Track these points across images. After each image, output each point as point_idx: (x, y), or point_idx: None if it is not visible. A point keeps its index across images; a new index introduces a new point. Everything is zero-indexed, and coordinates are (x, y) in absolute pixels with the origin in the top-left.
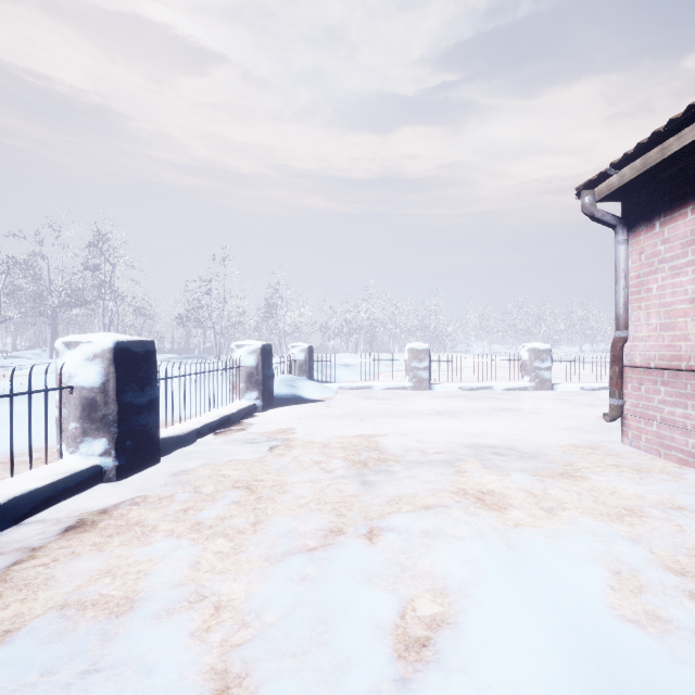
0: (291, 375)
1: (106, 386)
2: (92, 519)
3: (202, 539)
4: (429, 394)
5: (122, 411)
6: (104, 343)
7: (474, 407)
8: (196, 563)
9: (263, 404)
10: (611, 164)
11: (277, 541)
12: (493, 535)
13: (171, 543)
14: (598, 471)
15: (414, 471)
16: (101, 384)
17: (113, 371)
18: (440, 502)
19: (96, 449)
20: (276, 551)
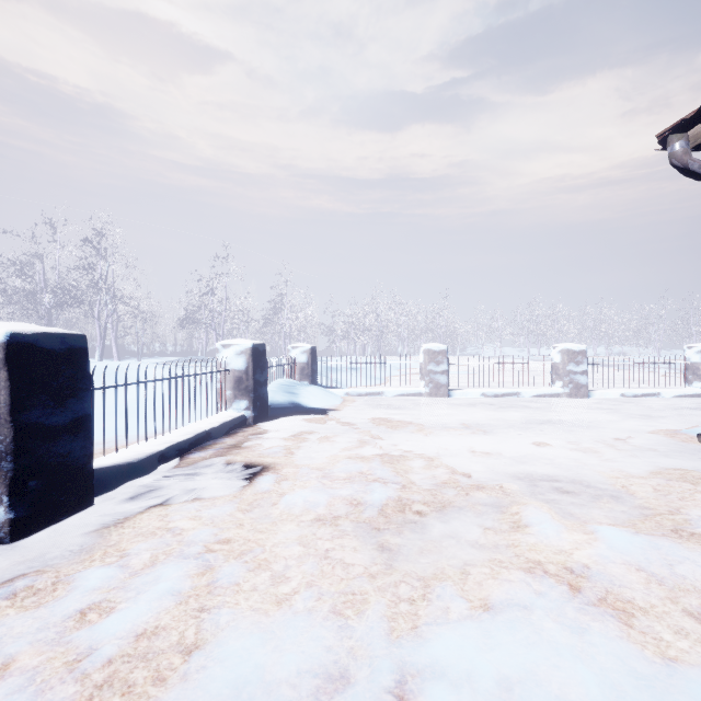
0: (291, 379)
1: None
2: None
3: None
4: (448, 402)
5: (20, 436)
6: None
7: (505, 419)
8: None
9: (254, 415)
10: None
11: None
12: None
13: None
14: None
15: (453, 523)
16: None
17: (5, 378)
18: (510, 596)
19: None
20: None
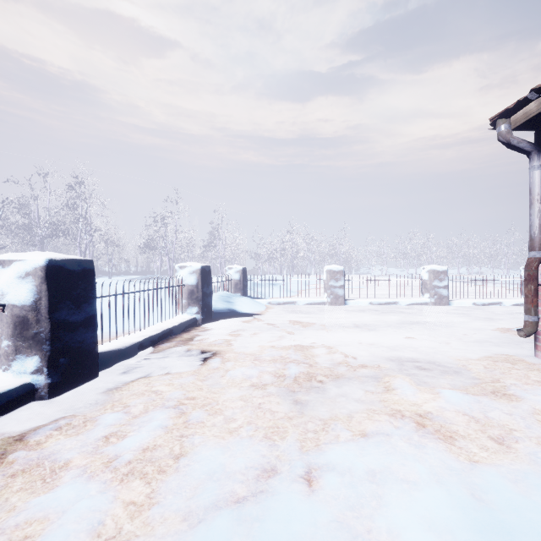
0: (228, 292)
1: (38, 303)
2: (4, 450)
3: (116, 481)
4: (344, 309)
5: (54, 328)
6: (36, 261)
7: (385, 320)
8: (98, 524)
9: (202, 318)
10: (531, 90)
11: (201, 487)
12: (452, 481)
13: (76, 490)
14: (530, 390)
15: (344, 388)
16: (33, 302)
17: (45, 289)
18: (378, 428)
19: (28, 366)
20: (198, 504)
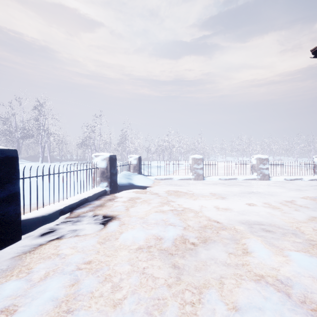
0: (129, 172)
1: None
2: None
3: None
4: (203, 182)
5: None
6: None
7: (231, 191)
8: None
9: (110, 189)
10: None
11: None
12: None
13: None
14: None
15: (211, 250)
16: None
17: None
18: (249, 300)
19: None
20: None
